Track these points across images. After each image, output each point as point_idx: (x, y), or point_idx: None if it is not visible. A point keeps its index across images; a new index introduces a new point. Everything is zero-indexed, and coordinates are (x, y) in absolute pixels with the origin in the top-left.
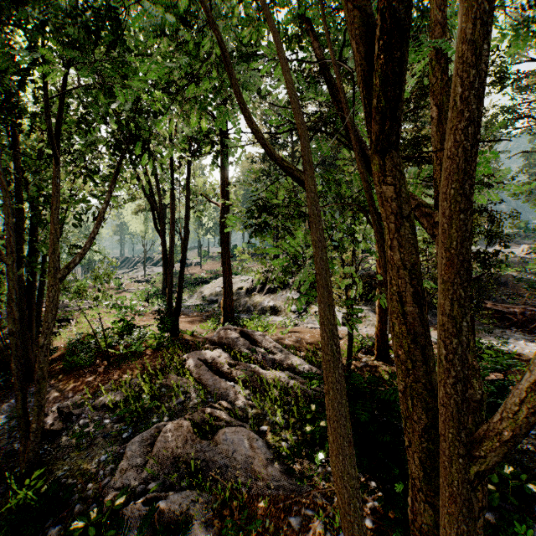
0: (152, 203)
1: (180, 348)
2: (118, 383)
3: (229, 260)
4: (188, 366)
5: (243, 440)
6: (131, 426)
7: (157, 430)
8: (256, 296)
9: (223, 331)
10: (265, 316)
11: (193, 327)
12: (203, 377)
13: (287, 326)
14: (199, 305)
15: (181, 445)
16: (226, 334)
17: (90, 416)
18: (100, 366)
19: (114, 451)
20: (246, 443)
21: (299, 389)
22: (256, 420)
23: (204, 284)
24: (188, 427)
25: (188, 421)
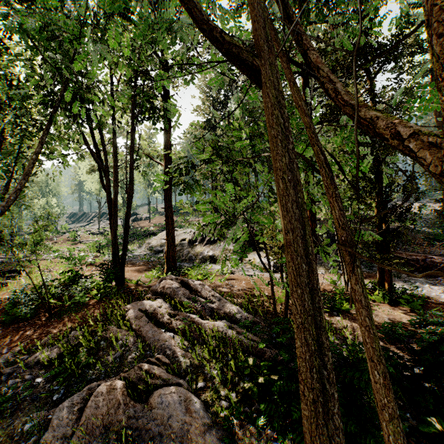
0: (98, 160)
1: (123, 298)
2: (57, 337)
3: (171, 215)
4: (129, 317)
5: (179, 402)
6: (63, 386)
7: (88, 392)
8: (197, 247)
9: (164, 281)
10: (205, 264)
11: (139, 276)
12: (142, 328)
13: (225, 274)
14: (147, 254)
15: (112, 411)
16: (167, 284)
17: (22, 375)
18: (42, 318)
19: (41, 417)
20: (183, 406)
21: (237, 339)
22: (194, 374)
23: (152, 236)
24: (122, 389)
25: (122, 382)
